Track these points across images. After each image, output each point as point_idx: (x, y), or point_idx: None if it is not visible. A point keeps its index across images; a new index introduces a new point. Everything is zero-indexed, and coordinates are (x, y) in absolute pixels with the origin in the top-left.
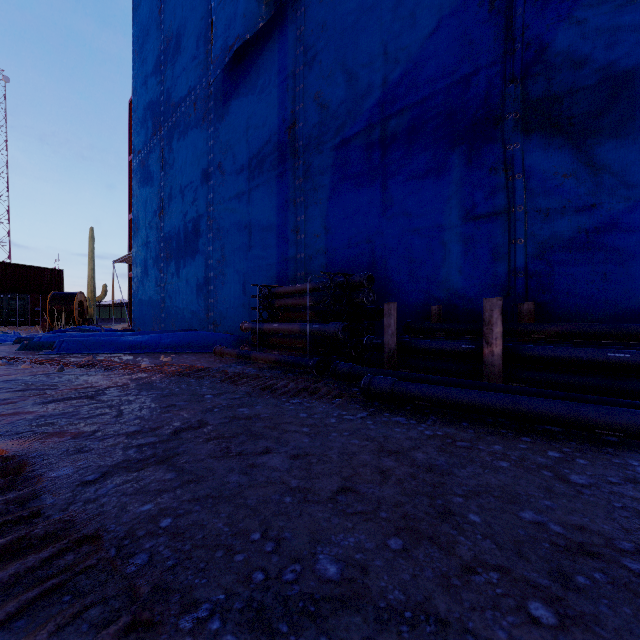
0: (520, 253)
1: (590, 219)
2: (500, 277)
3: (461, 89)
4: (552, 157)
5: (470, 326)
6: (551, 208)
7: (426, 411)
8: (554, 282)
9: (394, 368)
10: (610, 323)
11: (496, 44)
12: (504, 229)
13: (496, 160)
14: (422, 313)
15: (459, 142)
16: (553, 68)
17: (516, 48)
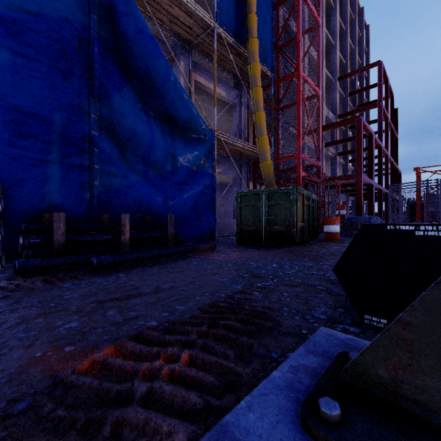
0: (97, 189)
1: (127, 182)
2: (86, 199)
3: (60, 76)
4: (111, 148)
5: (81, 227)
6: (112, 172)
7: (129, 267)
8: (111, 205)
9: (64, 256)
10: (131, 224)
11: (84, 69)
12: (88, 174)
13: (84, 134)
14: (25, 218)
15: (59, 109)
16: (112, 108)
17: (95, 82)
